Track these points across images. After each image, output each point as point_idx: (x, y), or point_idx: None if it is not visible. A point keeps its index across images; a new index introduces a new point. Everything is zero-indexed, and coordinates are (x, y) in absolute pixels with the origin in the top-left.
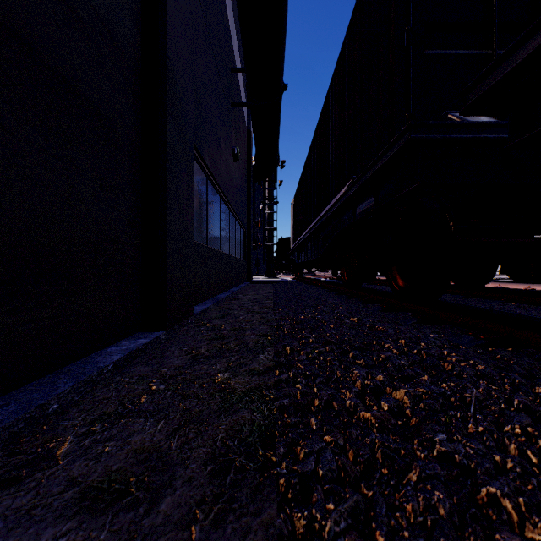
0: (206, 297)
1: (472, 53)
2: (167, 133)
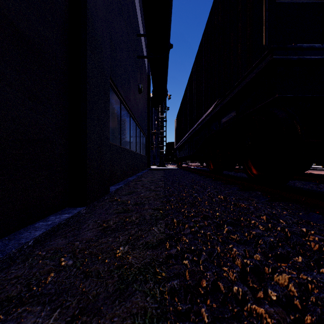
0: (120, 180)
1: (311, 2)
2: (87, 63)
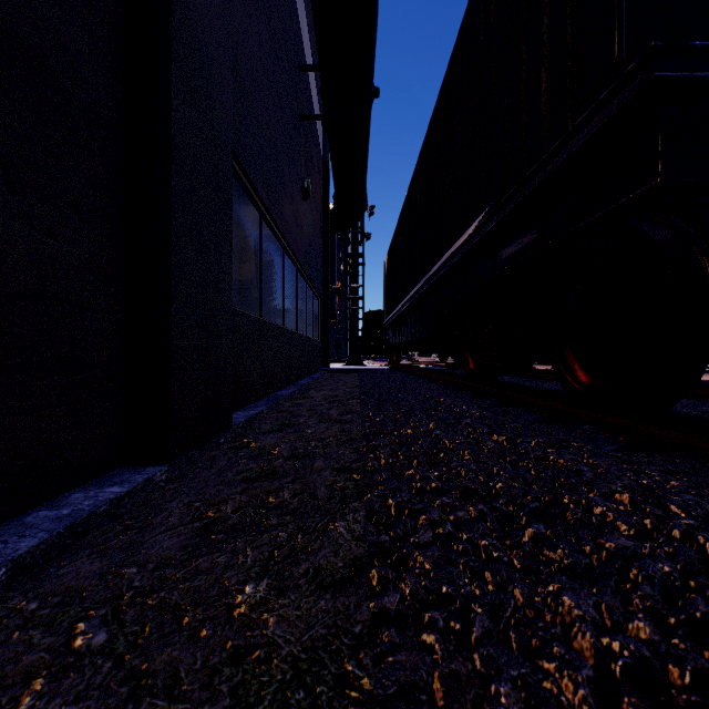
0: (258, 396)
1: None
2: (173, 109)
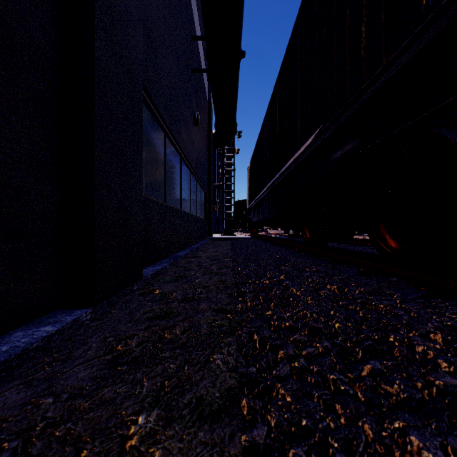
0: (163, 256)
1: None
2: (96, 48)
